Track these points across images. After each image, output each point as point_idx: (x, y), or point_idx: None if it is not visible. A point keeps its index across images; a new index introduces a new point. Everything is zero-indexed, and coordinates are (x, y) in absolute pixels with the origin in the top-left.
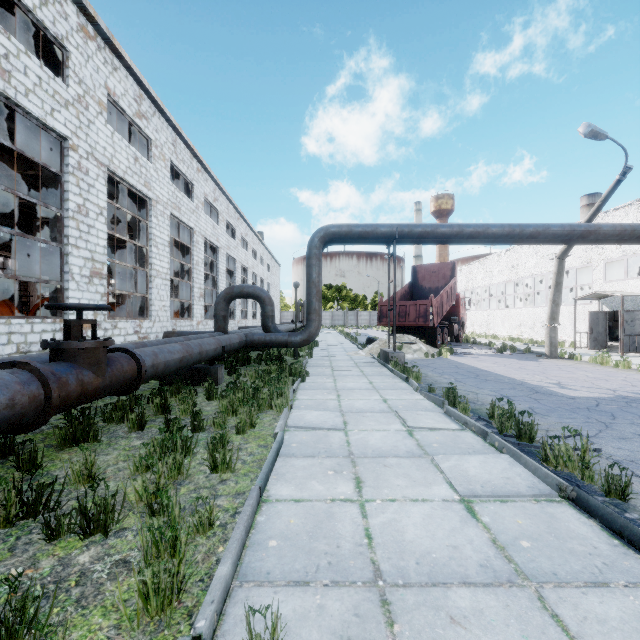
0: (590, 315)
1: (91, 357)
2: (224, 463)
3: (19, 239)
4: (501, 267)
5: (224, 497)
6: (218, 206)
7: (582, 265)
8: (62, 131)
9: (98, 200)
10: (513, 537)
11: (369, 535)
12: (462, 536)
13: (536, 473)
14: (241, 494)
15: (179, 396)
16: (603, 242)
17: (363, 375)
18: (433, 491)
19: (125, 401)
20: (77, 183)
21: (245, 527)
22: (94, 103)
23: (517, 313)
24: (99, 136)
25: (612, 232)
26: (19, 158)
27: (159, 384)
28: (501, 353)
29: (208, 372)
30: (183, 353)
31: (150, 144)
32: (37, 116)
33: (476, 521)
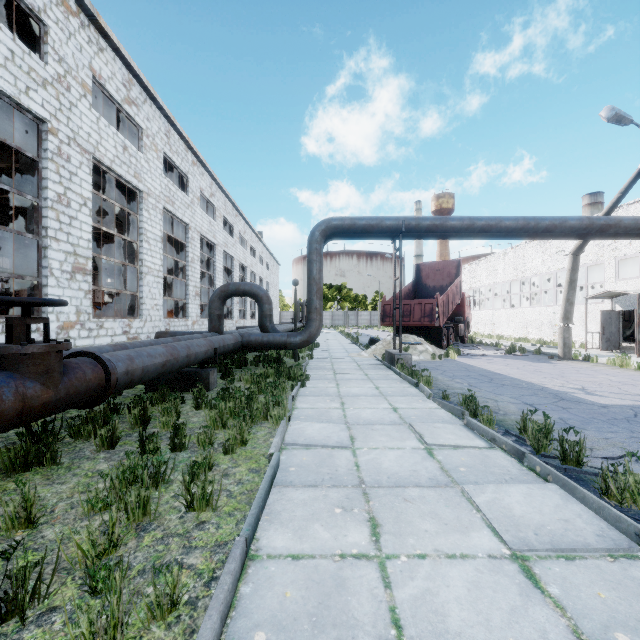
0: (603, 314)
1: (38, 364)
2: (203, 499)
3: (10, 236)
4: (506, 265)
5: (199, 551)
6: (215, 202)
7: (593, 262)
8: (39, 112)
9: (81, 190)
10: (602, 625)
11: (397, 621)
12: (529, 623)
13: (601, 513)
14: (222, 546)
15: (163, 405)
16: (622, 237)
17: (368, 379)
18: (473, 541)
19: (98, 412)
20: (57, 170)
21: (220, 613)
22: (77, 84)
23: (523, 313)
24: (82, 121)
25: (633, 225)
26: (7, 151)
27: (145, 390)
28: (511, 354)
29: (198, 376)
30: (167, 356)
31: (141, 133)
32: (9, 94)
33: (542, 594)
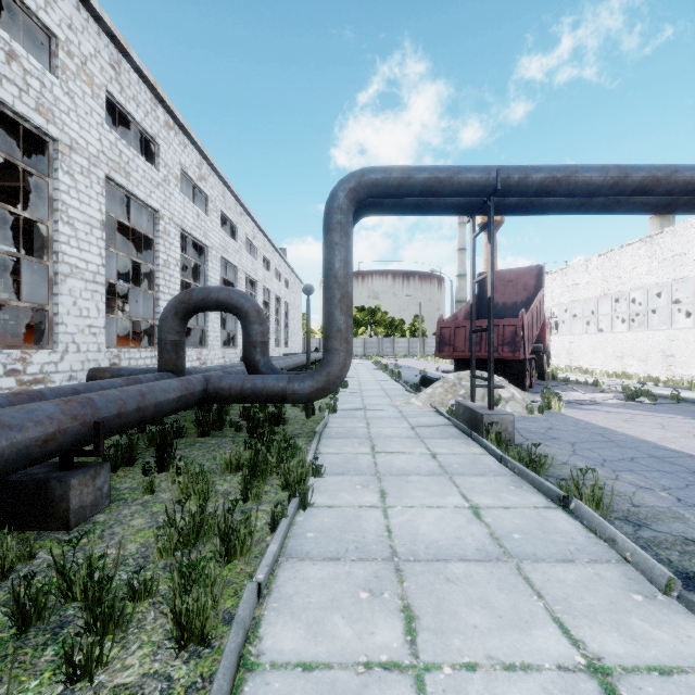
0: None
1: None
2: None
3: None
4: (591, 278)
5: None
6: (207, 189)
7: None
8: None
9: None
10: None
11: None
12: None
13: None
14: None
15: None
16: None
17: (442, 472)
18: None
19: None
20: None
21: None
22: None
23: (617, 339)
24: None
25: None
26: None
27: None
28: (638, 402)
29: (44, 494)
30: None
31: (55, 45)
32: None
33: None
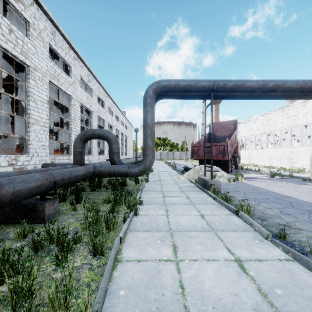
0: None
1: None
2: None
3: None
4: (258, 125)
5: None
6: (91, 85)
7: None
8: None
9: None
10: None
11: None
12: None
13: None
14: None
15: None
16: None
17: (191, 203)
18: None
19: None
20: None
21: None
22: None
23: (269, 151)
24: None
25: None
26: None
27: None
28: (275, 177)
29: (35, 209)
30: None
31: (28, 25)
32: None
33: None
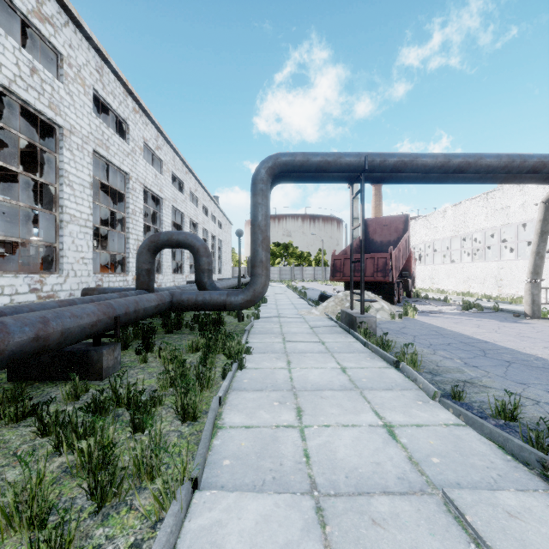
0: None
1: None
2: None
3: None
4: (446, 223)
5: None
6: (162, 155)
7: None
8: None
9: None
10: None
11: None
12: None
13: None
14: None
15: None
16: None
17: (327, 351)
18: None
19: None
20: None
21: None
22: None
23: (464, 268)
24: None
25: None
26: None
27: (7, 378)
28: (469, 311)
29: (87, 358)
30: None
31: (60, 60)
32: None
33: None
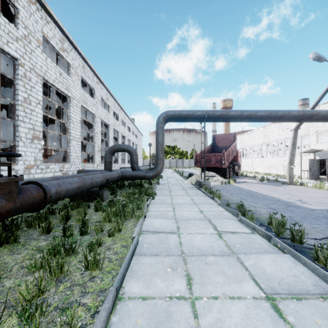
0: (309, 161)
1: (4, 189)
2: (94, 263)
3: (3, 121)
4: (259, 136)
5: (90, 294)
6: (108, 103)
7: (304, 134)
8: (14, 54)
9: (37, 95)
10: None
11: None
12: None
13: (315, 272)
14: (103, 291)
15: (77, 209)
16: (320, 120)
17: (187, 195)
18: (244, 288)
19: (42, 213)
20: (24, 85)
21: None
22: (34, 40)
23: (268, 160)
24: (38, 59)
25: (326, 114)
26: (0, 76)
27: (69, 201)
28: (262, 182)
29: (98, 194)
30: (79, 183)
31: (69, 66)
32: None
33: (284, 322)
